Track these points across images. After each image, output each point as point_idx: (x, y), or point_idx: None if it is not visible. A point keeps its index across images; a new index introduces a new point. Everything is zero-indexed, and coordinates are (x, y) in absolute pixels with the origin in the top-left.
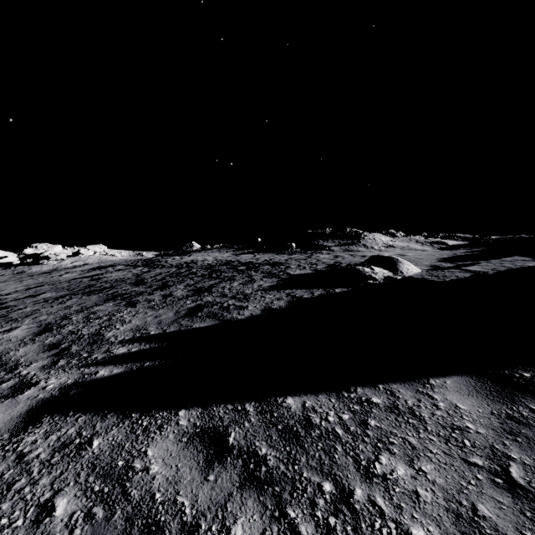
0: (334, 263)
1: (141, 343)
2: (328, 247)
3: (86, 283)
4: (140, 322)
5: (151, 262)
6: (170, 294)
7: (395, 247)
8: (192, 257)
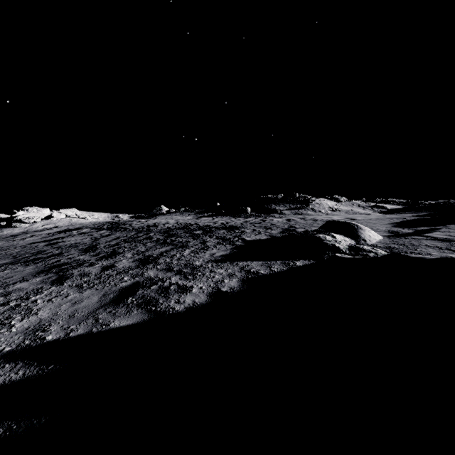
0: (289, 228)
1: (17, 363)
2: (279, 211)
3: (38, 249)
4: (49, 313)
5: (117, 224)
6: (111, 265)
7: (340, 211)
8: (156, 220)
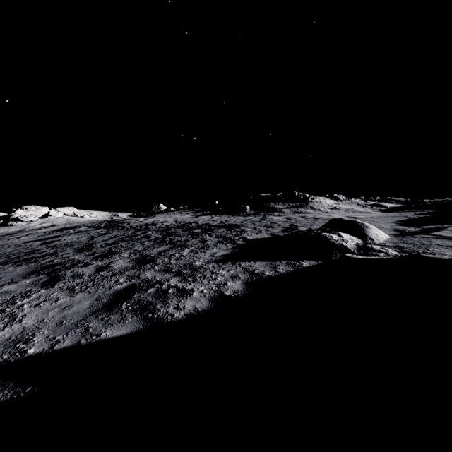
0: (290, 226)
1: None
2: (279, 209)
3: (32, 248)
4: (34, 320)
5: (115, 223)
6: (107, 266)
7: (340, 209)
8: (155, 219)
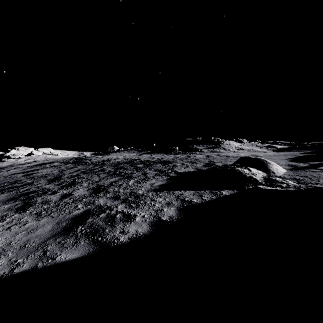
0: (209, 162)
1: None
2: (199, 150)
3: (16, 179)
4: (3, 243)
5: (80, 159)
6: (69, 194)
7: (244, 150)
8: (109, 156)
